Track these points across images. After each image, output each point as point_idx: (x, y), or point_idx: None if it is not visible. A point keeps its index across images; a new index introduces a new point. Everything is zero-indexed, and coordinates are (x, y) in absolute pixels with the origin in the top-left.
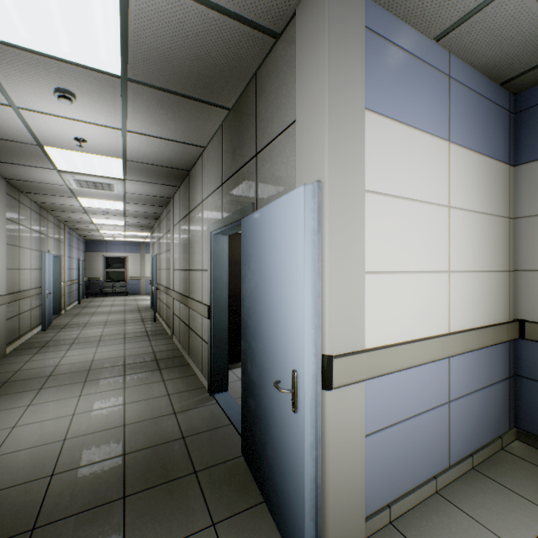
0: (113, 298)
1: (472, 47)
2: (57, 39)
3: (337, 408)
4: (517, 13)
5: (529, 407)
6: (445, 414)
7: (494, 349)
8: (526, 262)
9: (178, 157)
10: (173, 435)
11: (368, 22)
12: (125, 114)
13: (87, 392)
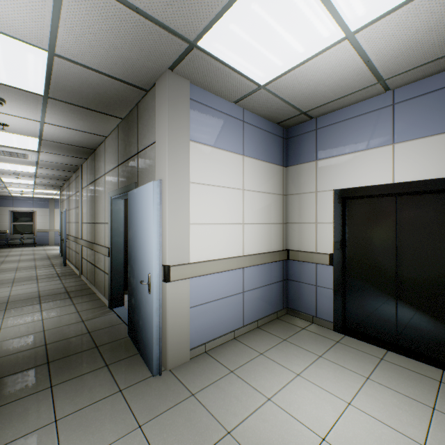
0: (21, 249)
1: (253, 108)
2: None
3: (173, 292)
4: (267, 98)
5: (291, 295)
6: (241, 299)
7: (273, 265)
8: (291, 219)
9: (86, 141)
10: (82, 332)
11: (193, 96)
12: (44, 113)
13: (8, 315)
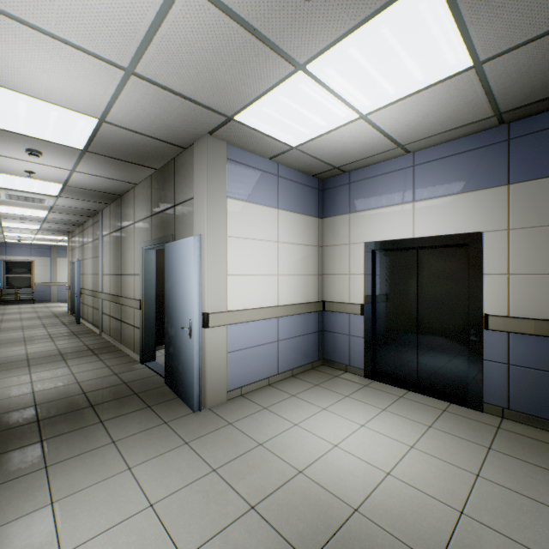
0: (18, 306)
1: (288, 163)
2: (45, 133)
3: (212, 337)
4: (300, 156)
5: (327, 346)
6: (275, 347)
7: (308, 316)
8: (326, 270)
9: (114, 187)
10: (118, 383)
11: (229, 156)
12: (77, 163)
13: (35, 371)
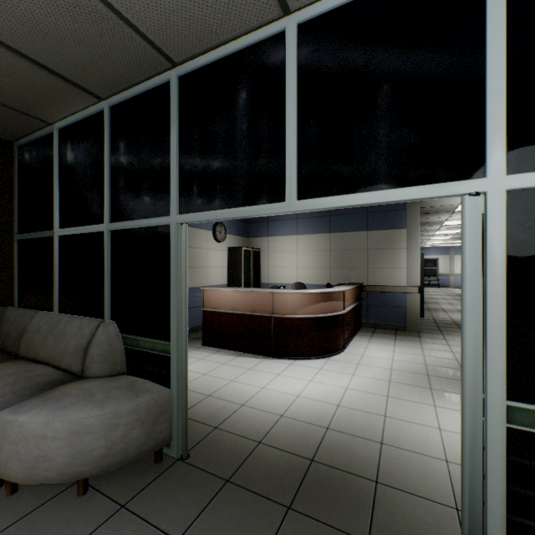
0: (430, 288)
1: None
2: None
3: None
4: None
5: None
6: None
7: None
8: None
9: None
10: None
11: None
12: None
13: None
